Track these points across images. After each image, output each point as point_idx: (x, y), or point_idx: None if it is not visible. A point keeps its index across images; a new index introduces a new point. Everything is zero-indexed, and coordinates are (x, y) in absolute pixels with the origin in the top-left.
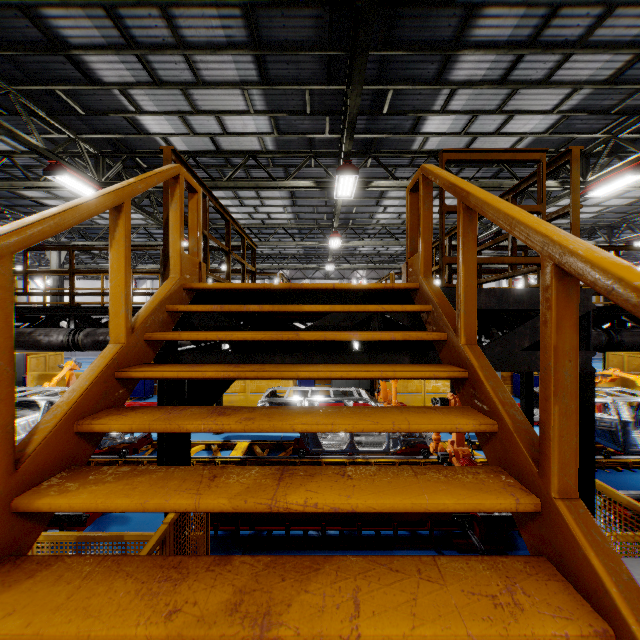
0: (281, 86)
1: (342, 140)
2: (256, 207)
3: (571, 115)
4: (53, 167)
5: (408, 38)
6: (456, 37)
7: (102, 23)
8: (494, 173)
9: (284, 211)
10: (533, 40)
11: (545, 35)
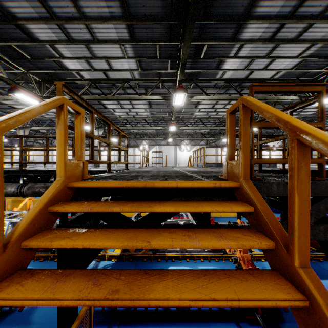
0: (142, 42)
1: (177, 73)
2: (130, 109)
3: (308, 59)
4: (13, 89)
5: (217, 13)
6: (246, 13)
7: (35, 4)
8: None
9: (145, 111)
10: (292, 14)
11: (299, 11)
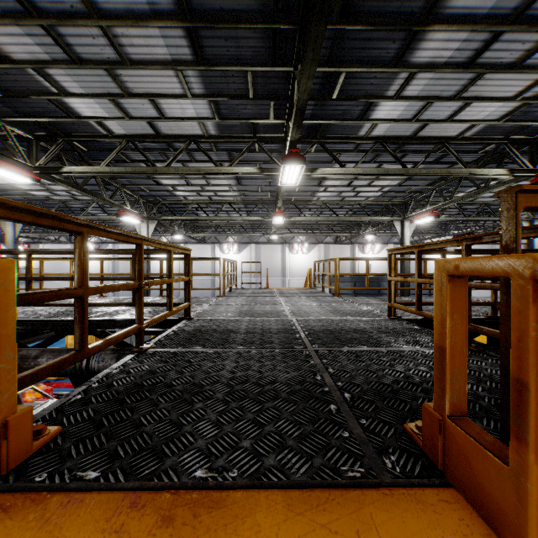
0: (219, 67)
1: (287, 126)
2: (203, 186)
3: (531, 102)
4: None
5: (370, 9)
6: (428, 8)
7: None
8: (437, 158)
9: (230, 189)
10: (519, 14)
11: (534, 8)
